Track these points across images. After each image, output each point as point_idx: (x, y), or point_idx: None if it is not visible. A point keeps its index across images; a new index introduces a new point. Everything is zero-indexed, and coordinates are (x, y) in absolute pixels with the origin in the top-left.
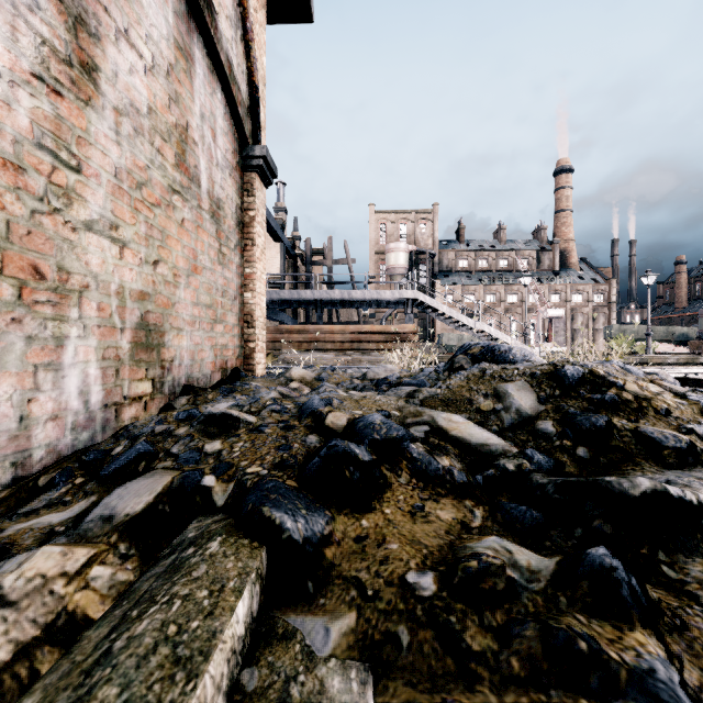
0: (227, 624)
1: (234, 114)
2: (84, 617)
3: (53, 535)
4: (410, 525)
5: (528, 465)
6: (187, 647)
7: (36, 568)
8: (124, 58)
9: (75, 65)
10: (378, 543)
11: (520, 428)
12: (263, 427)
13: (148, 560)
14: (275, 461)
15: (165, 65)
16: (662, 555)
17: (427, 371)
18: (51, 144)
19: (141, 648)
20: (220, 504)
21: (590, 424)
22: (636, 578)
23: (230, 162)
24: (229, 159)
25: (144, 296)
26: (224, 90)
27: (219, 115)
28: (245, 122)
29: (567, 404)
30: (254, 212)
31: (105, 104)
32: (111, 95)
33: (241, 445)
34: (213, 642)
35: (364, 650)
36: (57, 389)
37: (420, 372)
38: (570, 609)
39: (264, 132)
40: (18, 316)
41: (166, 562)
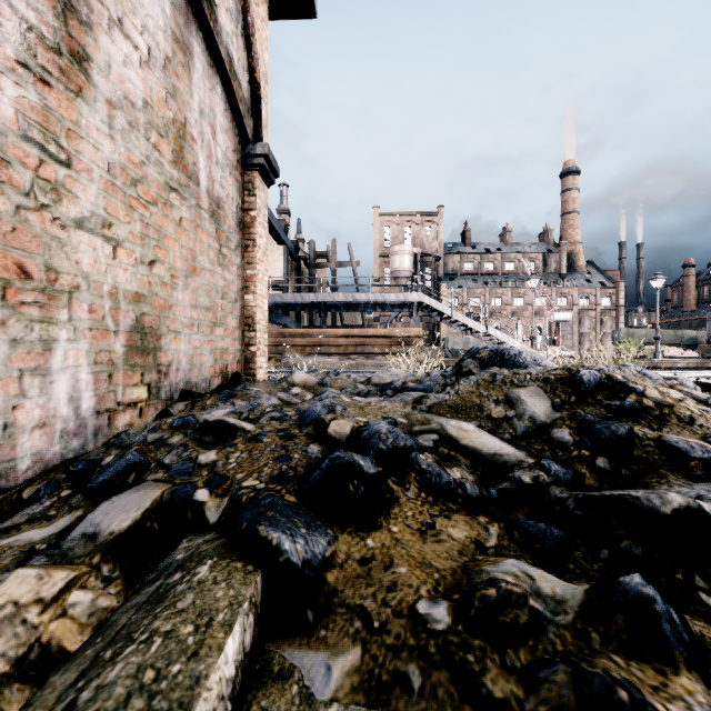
0: (214, 667)
1: (235, 111)
2: (59, 650)
3: (33, 554)
4: (419, 545)
5: (546, 477)
6: (165, 698)
7: (8, 594)
8: (118, 49)
9: (64, 54)
10: (385, 565)
11: (534, 437)
12: (261, 436)
13: (134, 583)
14: (273, 474)
15: (162, 57)
16: (700, 580)
17: (434, 376)
18: (38, 136)
19: (110, 701)
20: (212, 521)
21: (610, 433)
22: (676, 610)
23: (230, 160)
24: (229, 157)
25: (139, 297)
26: (224, 86)
27: (219, 112)
28: (246, 119)
29: (584, 411)
30: (255, 212)
31: (98, 96)
32: (104, 86)
33: (237, 455)
34: (196, 690)
35: (369, 693)
36: (45, 395)
37: (426, 377)
38: (605, 648)
39: (265, 130)
40: (1, 318)
41: (149, 590)
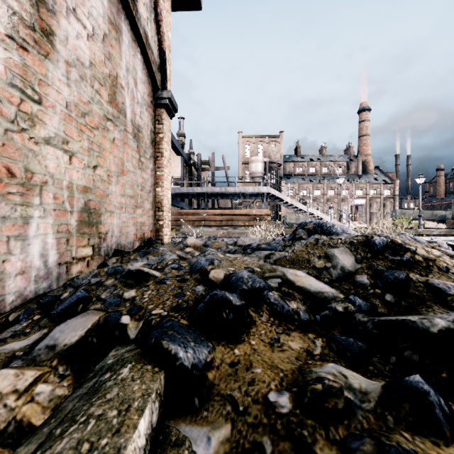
0: (130, 440)
1: (149, 69)
2: (28, 425)
3: (14, 358)
4: (269, 353)
5: (352, 307)
6: None
7: None
8: (73, 28)
9: (37, 30)
10: (246, 367)
11: (344, 280)
12: (165, 280)
13: (80, 379)
14: (172, 305)
15: (101, 34)
16: None
17: (277, 240)
18: (19, 84)
19: None
20: (132, 337)
21: (394, 278)
22: (444, 399)
23: (146, 101)
24: (145, 99)
25: (87, 189)
26: (142, 53)
27: (139, 70)
28: (156, 75)
29: (376, 264)
30: (162, 135)
31: (59, 58)
32: (63, 52)
33: (149, 293)
34: None
35: None
36: (24, 253)
37: (272, 241)
38: (397, 427)
39: (169, 82)
40: None
41: (88, 385)
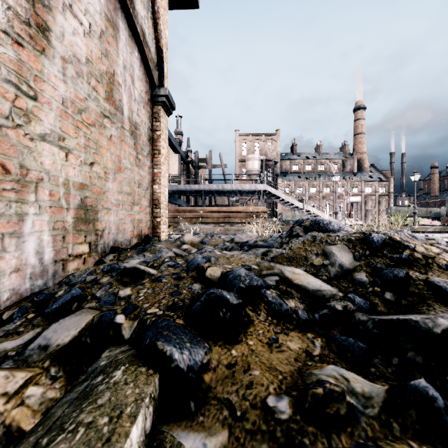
0: None
1: (146, 67)
2: (17, 429)
3: (6, 358)
4: (268, 354)
5: (352, 306)
6: None
7: None
8: (69, 24)
9: (32, 25)
10: (244, 369)
11: (342, 278)
12: (161, 278)
13: (72, 380)
14: (168, 304)
15: (98, 31)
16: None
17: (274, 237)
18: (14, 79)
19: None
20: (126, 337)
21: (393, 276)
22: None
23: (143, 98)
24: (143, 97)
25: (83, 186)
26: (140, 51)
27: (136, 67)
28: (154, 72)
29: (375, 261)
30: (160, 132)
31: (55, 54)
32: (59, 48)
33: (144, 291)
34: None
35: None
36: (19, 250)
37: (269, 238)
38: (403, 435)
39: (166, 79)
40: None
41: (79, 389)
